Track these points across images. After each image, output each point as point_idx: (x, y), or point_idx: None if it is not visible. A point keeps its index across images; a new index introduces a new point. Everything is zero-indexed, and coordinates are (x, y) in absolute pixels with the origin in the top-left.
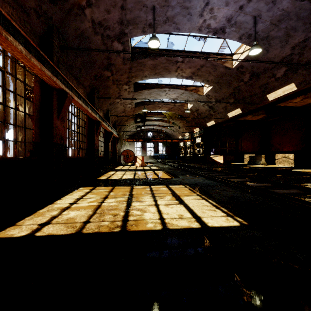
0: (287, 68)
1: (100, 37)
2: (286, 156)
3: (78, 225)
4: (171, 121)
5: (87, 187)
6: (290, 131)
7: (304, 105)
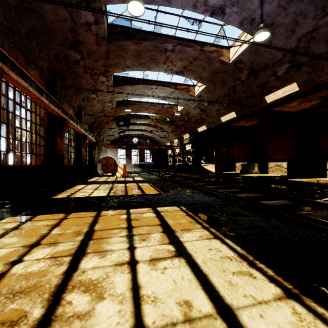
0: (290, 65)
1: None
2: (279, 165)
3: None
4: (159, 125)
5: (19, 217)
6: (283, 138)
7: (299, 111)
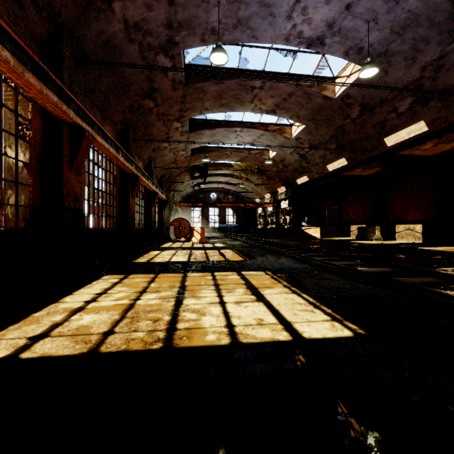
0: (415, 99)
1: (137, 47)
2: (411, 228)
3: (95, 339)
4: (245, 176)
5: (115, 275)
6: (416, 191)
7: (438, 154)
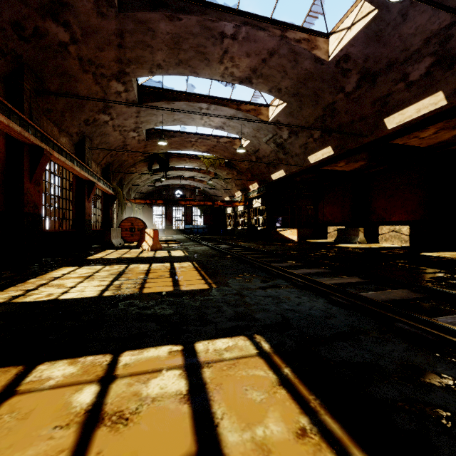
0: (435, 60)
1: None
2: (396, 230)
3: None
4: (213, 171)
5: None
6: (403, 189)
7: (432, 145)
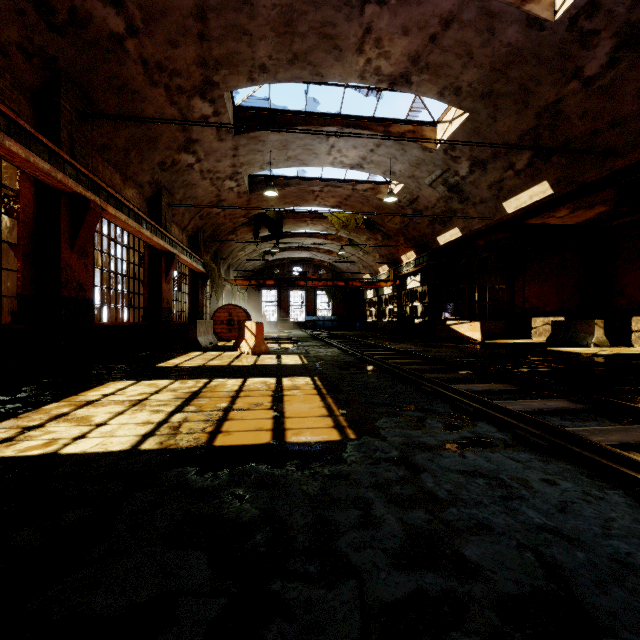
0: None
1: None
2: None
3: None
4: (346, 236)
5: None
6: None
7: None
